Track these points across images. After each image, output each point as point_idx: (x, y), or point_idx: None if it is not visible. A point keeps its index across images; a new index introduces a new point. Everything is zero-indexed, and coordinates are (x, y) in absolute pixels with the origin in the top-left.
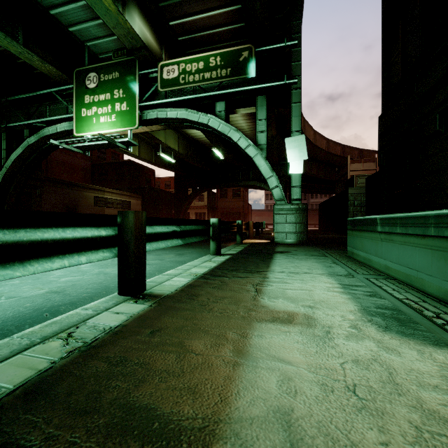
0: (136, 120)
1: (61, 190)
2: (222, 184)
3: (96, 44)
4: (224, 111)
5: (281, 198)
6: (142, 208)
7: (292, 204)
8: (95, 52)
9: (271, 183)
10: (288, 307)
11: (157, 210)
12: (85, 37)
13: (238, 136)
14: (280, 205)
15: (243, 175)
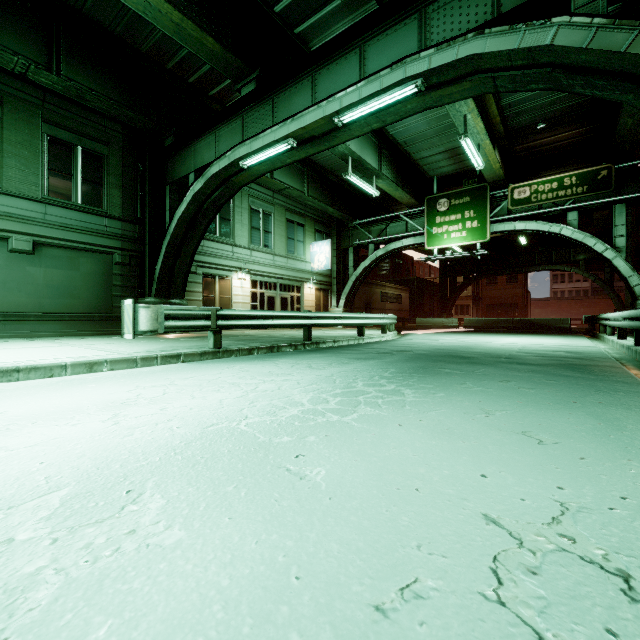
0: (487, 235)
1: (363, 288)
2: (508, 270)
3: (435, 171)
4: (576, 220)
5: None
6: (409, 301)
7: None
8: (430, 175)
9: (632, 281)
10: None
11: (420, 303)
12: (430, 169)
13: (593, 241)
14: None
15: (541, 257)
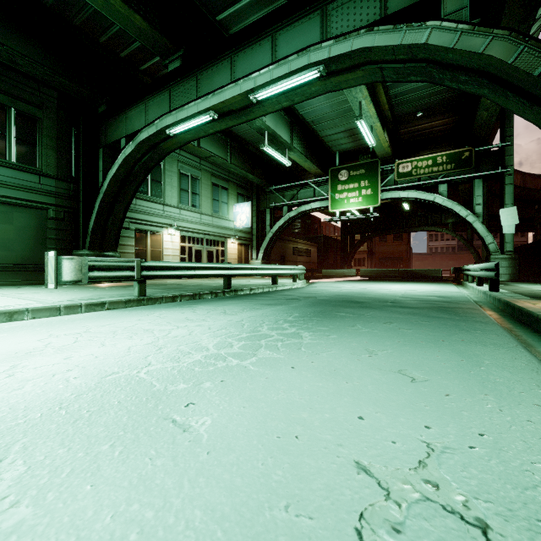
0: (378, 201)
1: (278, 243)
2: (395, 230)
3: (338, 147)
4: (446, 191)
5: (495, 250)
6: (317, 255)
7: (505, 255)
8: (333, 150)
9: (487, 240)
10: (536, 288)
11: (326, 256)
12: (333, 145)
13: (459, 208)
14: (495, 255)
15: (420, 220)
